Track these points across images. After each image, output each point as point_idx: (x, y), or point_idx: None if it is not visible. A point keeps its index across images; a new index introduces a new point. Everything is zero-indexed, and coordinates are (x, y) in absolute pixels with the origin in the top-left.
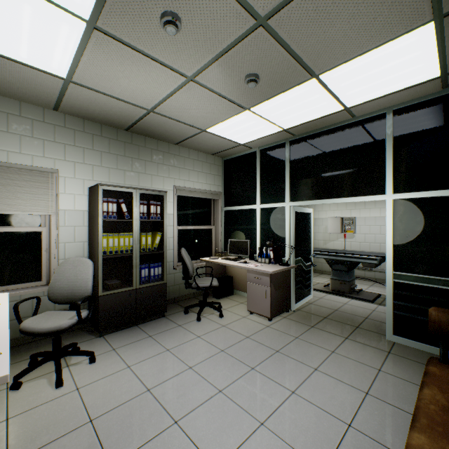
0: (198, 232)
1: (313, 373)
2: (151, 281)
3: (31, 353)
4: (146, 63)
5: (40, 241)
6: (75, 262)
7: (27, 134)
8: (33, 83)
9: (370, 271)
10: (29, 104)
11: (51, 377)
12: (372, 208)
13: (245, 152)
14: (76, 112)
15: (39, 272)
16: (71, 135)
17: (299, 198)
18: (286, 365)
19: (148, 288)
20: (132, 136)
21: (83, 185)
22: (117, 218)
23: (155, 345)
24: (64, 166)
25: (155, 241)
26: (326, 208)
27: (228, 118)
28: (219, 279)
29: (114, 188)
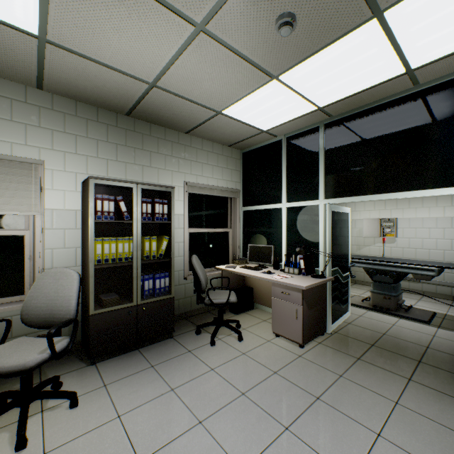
0: (213, 236)
1: (376, 443)
2: (156, 295)
3: (4, 387)
4: (138, 1)
5: (22, 247)
6: (57, 274)
7: (4, 117)
8: (1, 45)
9: (415, 282)
10: (7, 81)
11: (16, 430)
12: (418, 207)
13: (267, 142)
14: (64, 90)
15: (22, 284)
16: (61, 119)
17: (338, 194)
18: (334, 424)
19: (152, 304)
20: (134, 122)
21: (75, 180)
22: (116, 219)
23: (157, 381)
24: (51, 157)
25: (161, 247)
26: (360, 208)
27: (249, 93)
28: (238, 291)
29: (109, 182)
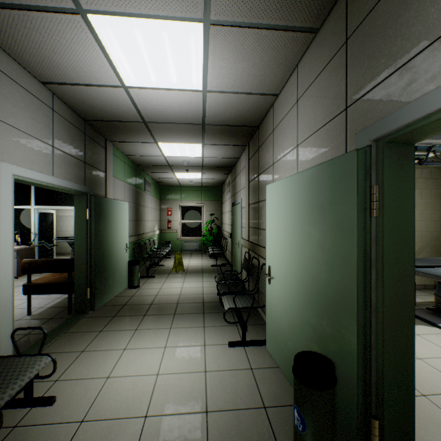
0: None
1: None
2: None
3: None
4: None
5: None
6: None
7: None
8: None
9: None
10: None
11: None
12: None
13: None
14: None
15: None
16: None
17: (42, 204)
18: None
19: None
20: None
21: None
22: None
23: None
24: None
25: None
26: None
27: None
28: None
29: None
